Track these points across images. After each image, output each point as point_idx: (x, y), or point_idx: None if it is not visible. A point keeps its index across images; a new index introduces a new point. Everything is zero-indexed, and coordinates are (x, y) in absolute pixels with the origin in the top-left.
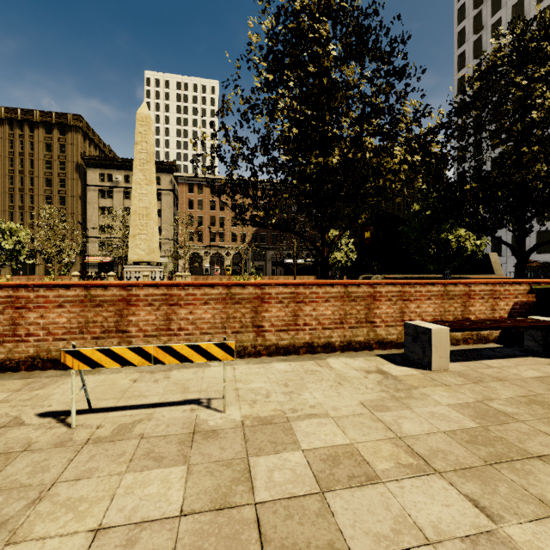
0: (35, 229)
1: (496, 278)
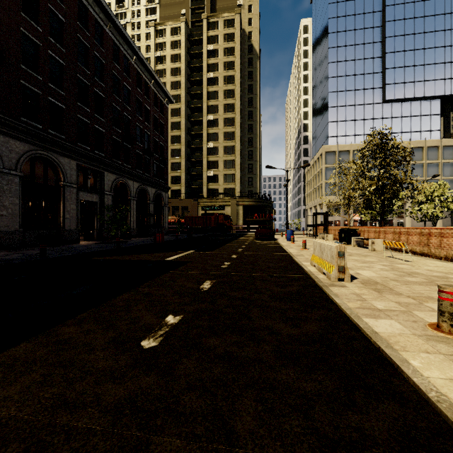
0: None
1: None
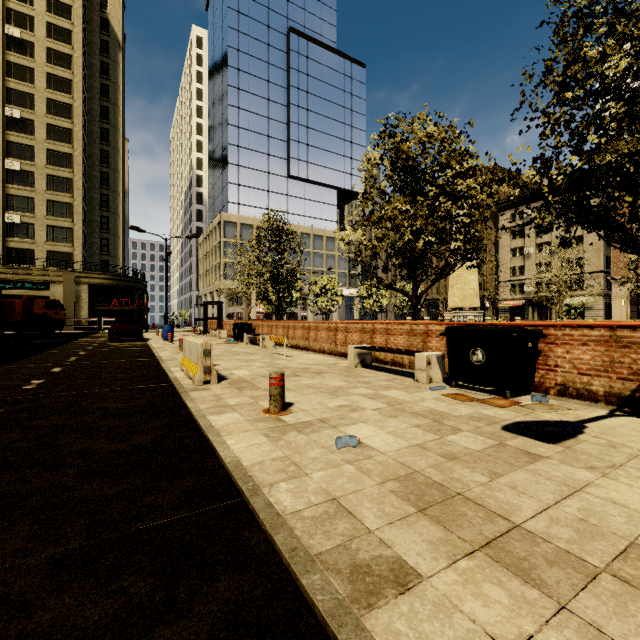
0: None
1: None
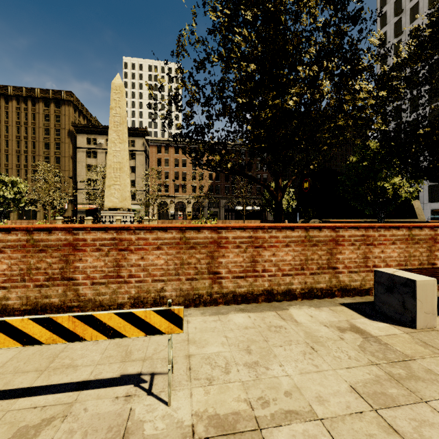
0: (36, 182)
1: (428, 222)
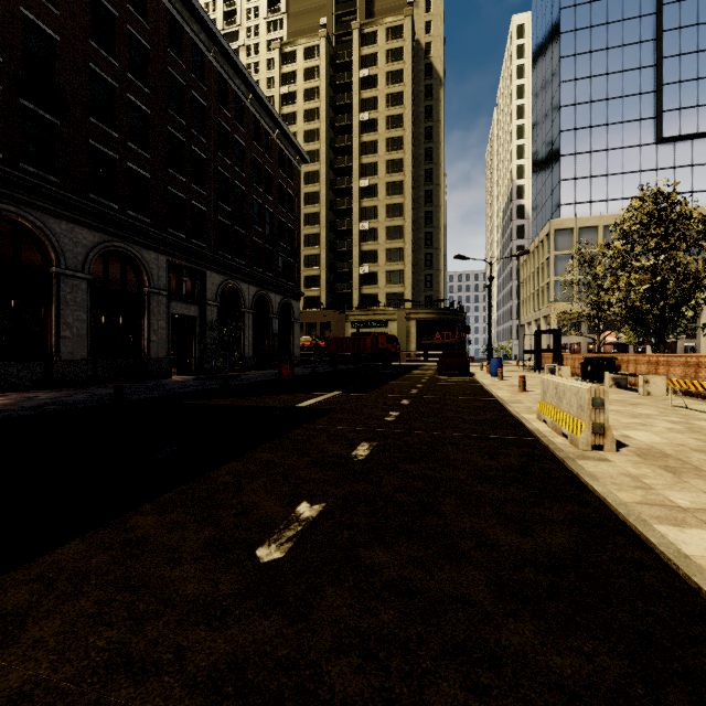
0: None
1: None
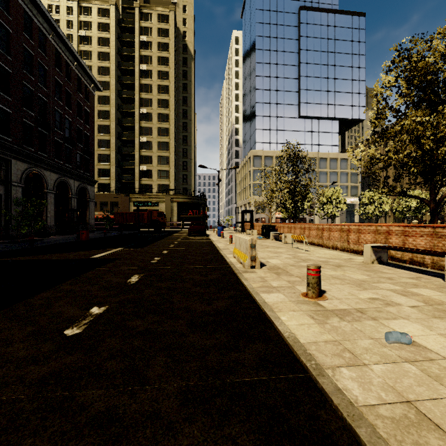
0: None
1: None
